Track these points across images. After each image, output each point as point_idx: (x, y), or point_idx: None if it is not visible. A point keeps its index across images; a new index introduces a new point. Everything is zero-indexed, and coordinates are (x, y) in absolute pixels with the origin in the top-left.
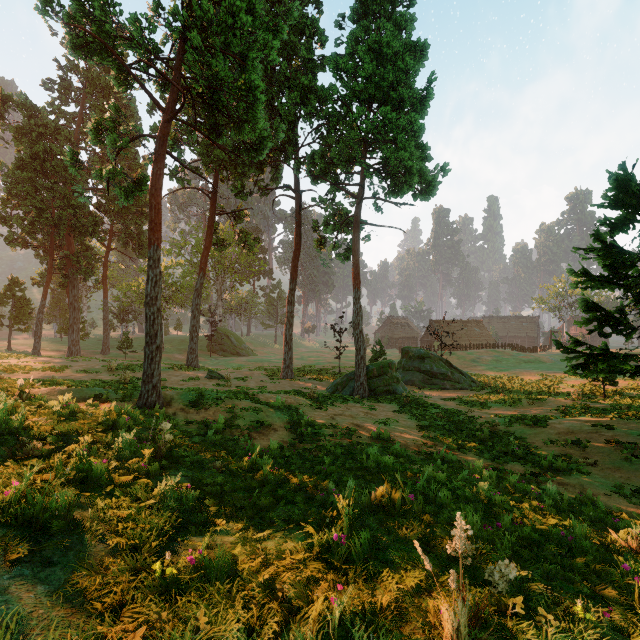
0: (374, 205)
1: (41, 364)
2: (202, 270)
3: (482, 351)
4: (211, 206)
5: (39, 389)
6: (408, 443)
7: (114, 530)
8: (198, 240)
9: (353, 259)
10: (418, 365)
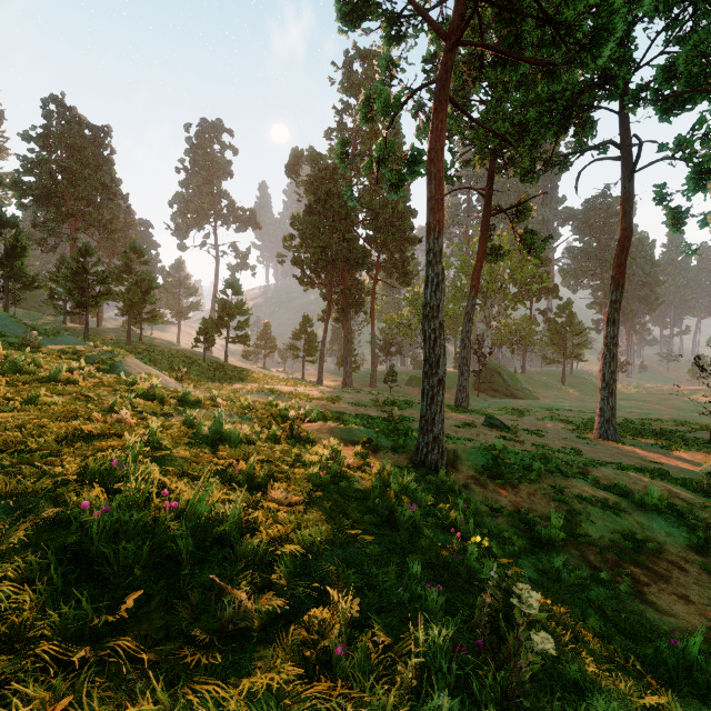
0: None
1: (321, 393)
2: (473, 288)
3: None
4: (485, 206)
5: (310, 423)
6: None
7: None
8: (463, 259)
9: None
10: None
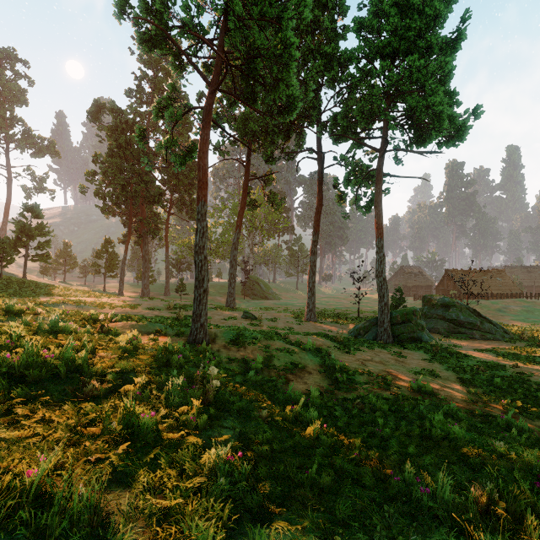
0: (394, 158)
1: (122, 302)
2: (238, 227)
3: (508, 301)
4: (245, 173)
5: (116, 323)
6: (455, 399)
7: (153, 539)
8: (234, 204)
9: (376, 210)
10: (442, 313)
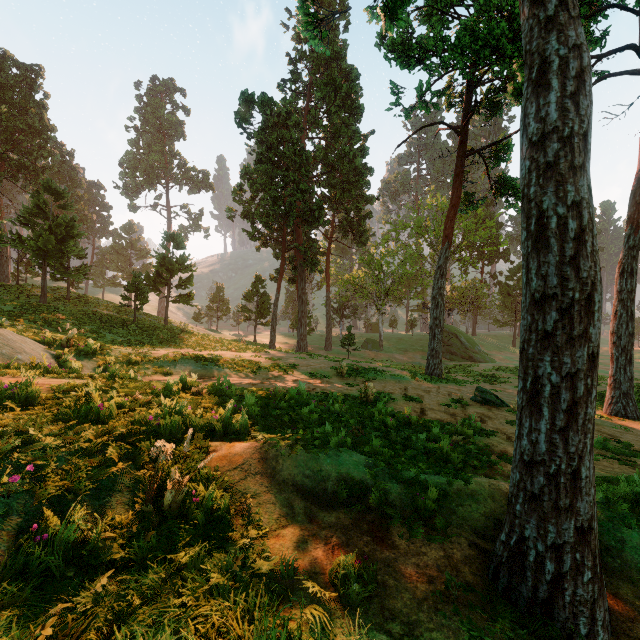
0: None
1: (270, 360)
2: (447, 239)
3: None
4: (460, 144)
5: (228, 447)
6: None
7: None
8: (419, 220)
9: None
10: None
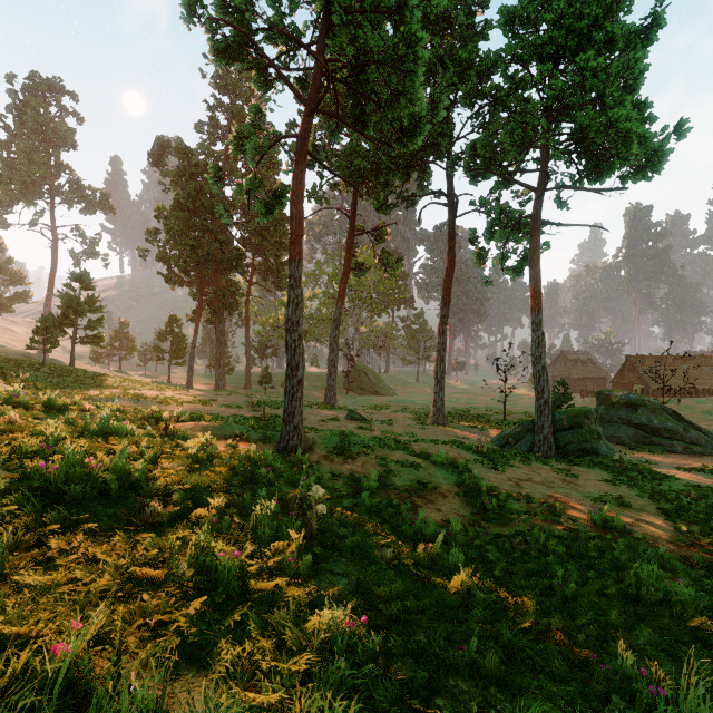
0: (556, 201)
1: (191, 397)
2: (340, 298)
3: None
4: (350, 226)
5: (184, 423)
6: (658, 540)
7: None
8: (334, 269)
9: (531, 272)
10: (626, 416)
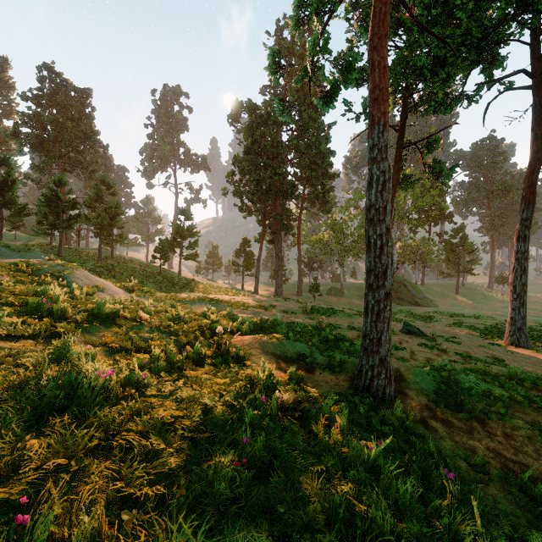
0: None
1: (256, 302)
2: None
3: None
4: (398, 139)
5: (241, 337)
6: None
7: None
8: None
9: None
10: None
